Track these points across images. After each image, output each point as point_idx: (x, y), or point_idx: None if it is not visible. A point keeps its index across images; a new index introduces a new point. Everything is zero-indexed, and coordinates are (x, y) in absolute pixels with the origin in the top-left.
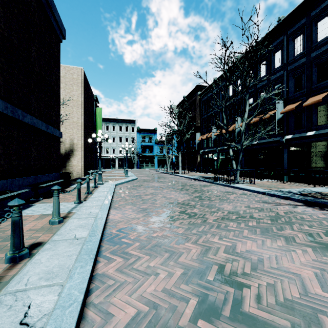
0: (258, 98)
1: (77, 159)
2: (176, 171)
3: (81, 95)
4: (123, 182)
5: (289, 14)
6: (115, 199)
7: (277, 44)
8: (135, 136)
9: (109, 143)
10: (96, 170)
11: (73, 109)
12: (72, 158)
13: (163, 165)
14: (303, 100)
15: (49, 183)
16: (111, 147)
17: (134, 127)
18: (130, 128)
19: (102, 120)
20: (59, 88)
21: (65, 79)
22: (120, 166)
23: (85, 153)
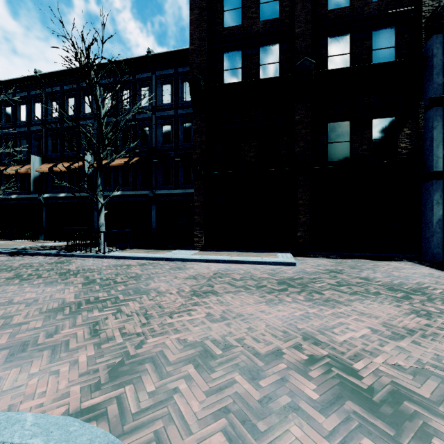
0: (17, 144)
1: None
2: None
3: None
4: None
5: (45, 73)
6: None
7: (36, 95)
8: None
9: None
10: None
11: None
12: None
13: None
14: (58, 162)
15: None
16: None
17: None
18: None
19: None
20: None
21: None
22: None
23: None
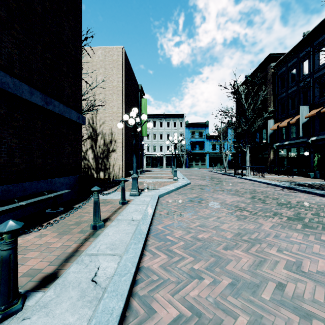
0: None
1: (117, 156)
2: (242, 173)
3: (121, 79)
4: (170, 191)
5: None
6: (147, 263)
7: None
8: (183, 132)
9: (156, 141)
10: (140, 169)
11: (113, 98)
12: (111, 156)
13: (216, 164)
14: None
15: (18, 202)
16: (158, 144)
17: (182, 122)
18: (178, 124)
19: (149, 116)
20: (80, 52)
21: (104, 63)
22: (168, 164)
23: (126, 149)
